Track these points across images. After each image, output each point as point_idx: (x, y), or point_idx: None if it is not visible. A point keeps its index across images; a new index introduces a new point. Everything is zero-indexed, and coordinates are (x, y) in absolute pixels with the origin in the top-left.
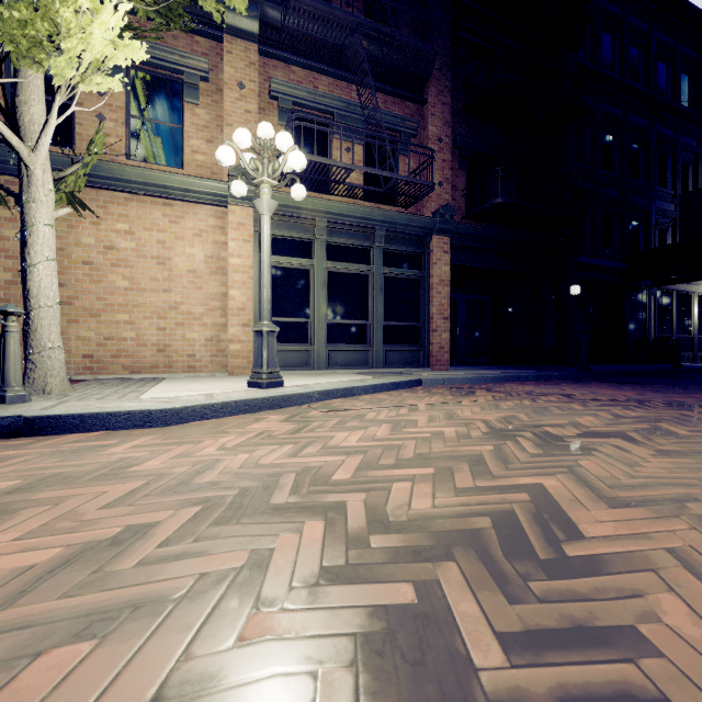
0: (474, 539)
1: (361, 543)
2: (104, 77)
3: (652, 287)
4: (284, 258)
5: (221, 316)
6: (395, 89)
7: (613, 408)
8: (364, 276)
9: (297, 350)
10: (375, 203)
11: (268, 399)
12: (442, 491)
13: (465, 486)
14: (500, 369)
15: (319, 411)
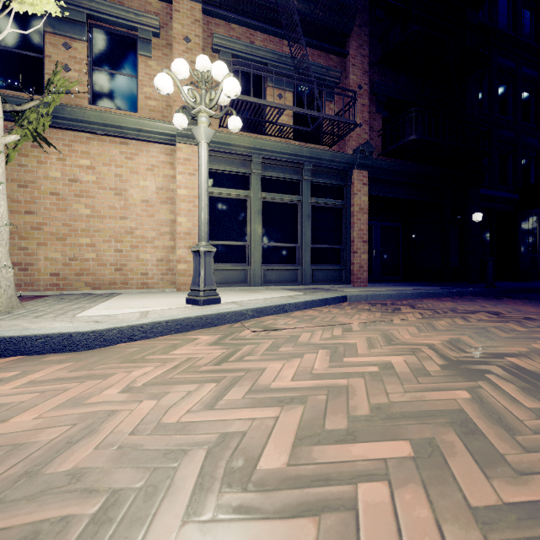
0: None
1: None
2: None
3: None
4: (225, 189)
5: (170, 240)
6: (321, 43)
7: None
8: (294, 206)
9: (236, 269)
10: (303, 142)
11: (201, 318)
12: (451, 519)
13: (484, 500)
14: (412, 285)
15: (251, 331)
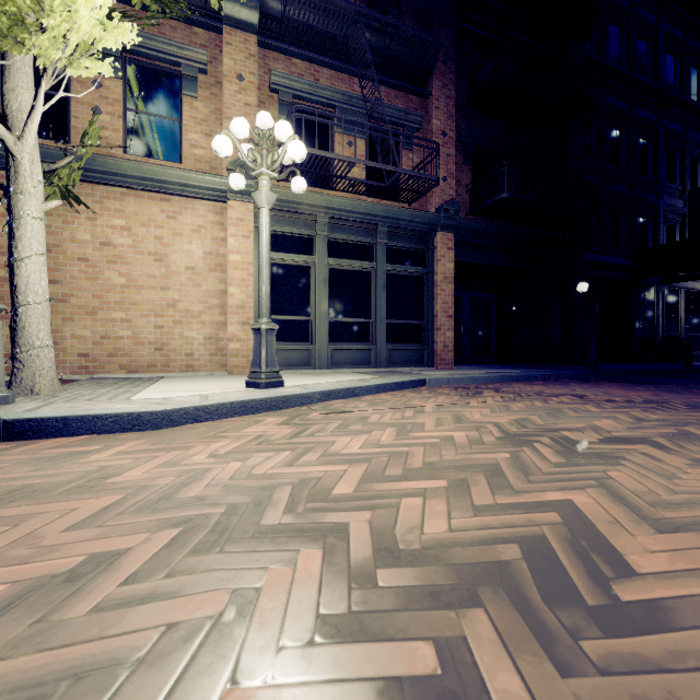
0: (502, 574)
1: (366, 580)
2: (93, 61)
3: (660, 285)
4: (285, 254)
5: (219, 314)
6: (398, 82)
7: (631, 410)
8: (367, 274)
9: (298, 349)
10: (378, 198)
11: (266, 400)
12: (458, 510)
13: (484, 503)
14: (506, 368)
15: (320, 413)
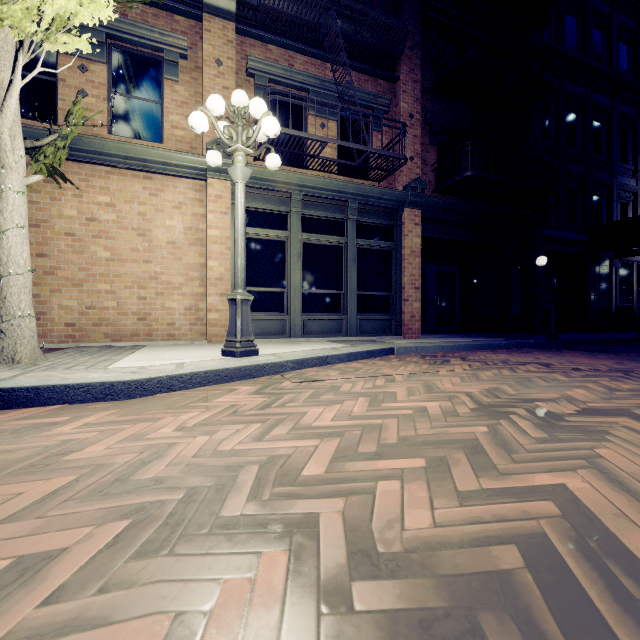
0: (505, 591)
1: (340, 599)
2: (70, 36)
3: (613, 259)
4: (261, 230)
5: (199, 286)
6: (368, 67)
7: (600, 379)
8: (338, 248)
9: (273, 319)
10: (349, 177)
11: (240, 369)
12: (441, 497)
13: (469, 488)
14: (469, 337)
15: (292, 382)
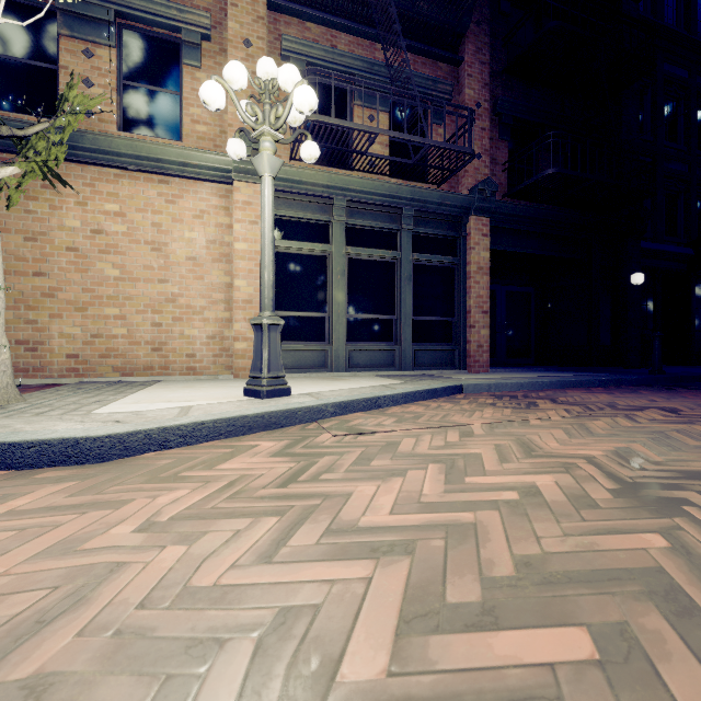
0: None
1: None
2: None
3: None
4: (297, 243)
5: (224, 310)
6: (426, 46)
7: None
8: (390, 264)
9: (313, 349)
10: (402, 180)
11: (262, 416)
12: None
13: None
14: (549, 371)
15: (332, 435)
